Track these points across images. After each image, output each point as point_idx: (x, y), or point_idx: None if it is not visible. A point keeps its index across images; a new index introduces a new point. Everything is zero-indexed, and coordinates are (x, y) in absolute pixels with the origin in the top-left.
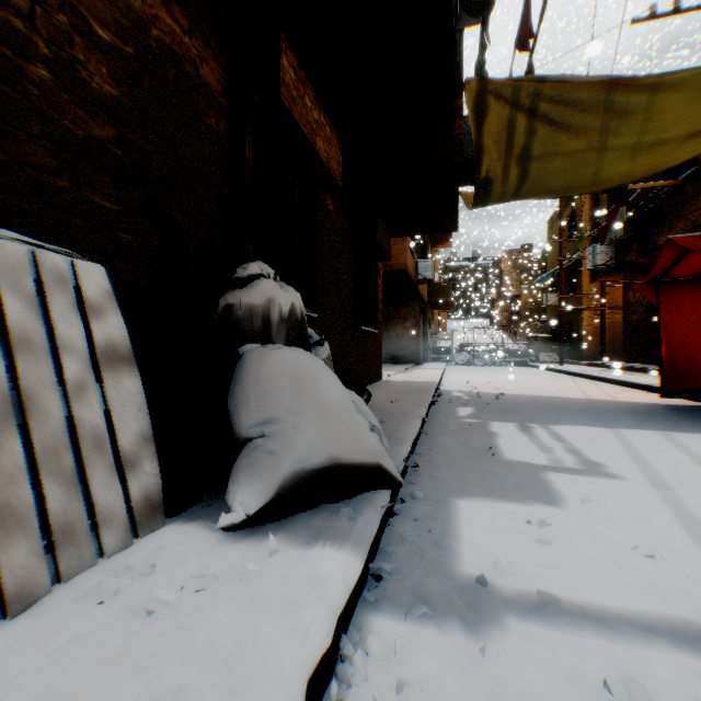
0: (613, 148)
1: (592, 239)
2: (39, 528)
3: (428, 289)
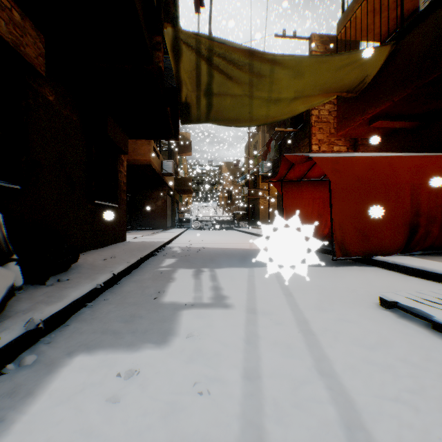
0: (258, 97)
1: (263, 158)
2: None
3: (175, 181)
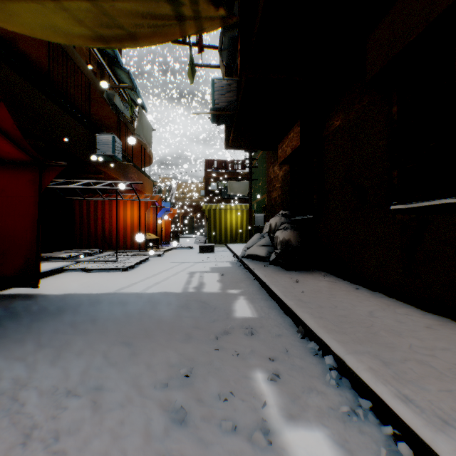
0: None
1: None
2: None
3: None
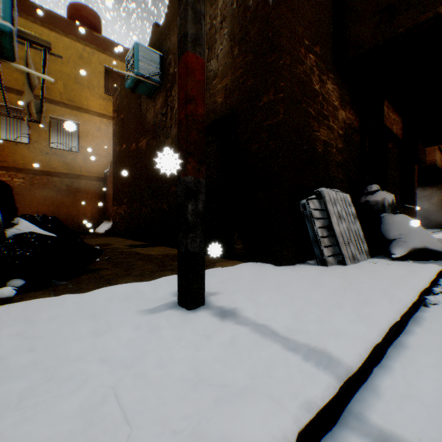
0: None
1: None
2: (357, 249)
3: None
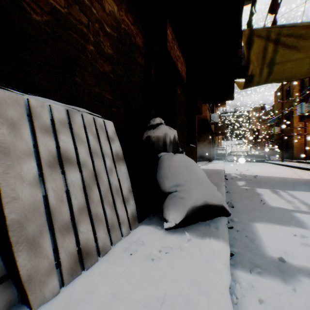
0: None
1: (299, 100)
2: (105, 224)
3: (214, 127)
